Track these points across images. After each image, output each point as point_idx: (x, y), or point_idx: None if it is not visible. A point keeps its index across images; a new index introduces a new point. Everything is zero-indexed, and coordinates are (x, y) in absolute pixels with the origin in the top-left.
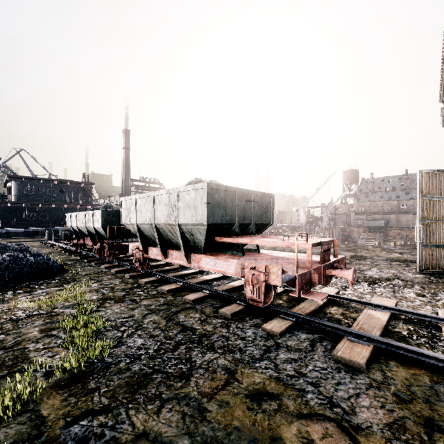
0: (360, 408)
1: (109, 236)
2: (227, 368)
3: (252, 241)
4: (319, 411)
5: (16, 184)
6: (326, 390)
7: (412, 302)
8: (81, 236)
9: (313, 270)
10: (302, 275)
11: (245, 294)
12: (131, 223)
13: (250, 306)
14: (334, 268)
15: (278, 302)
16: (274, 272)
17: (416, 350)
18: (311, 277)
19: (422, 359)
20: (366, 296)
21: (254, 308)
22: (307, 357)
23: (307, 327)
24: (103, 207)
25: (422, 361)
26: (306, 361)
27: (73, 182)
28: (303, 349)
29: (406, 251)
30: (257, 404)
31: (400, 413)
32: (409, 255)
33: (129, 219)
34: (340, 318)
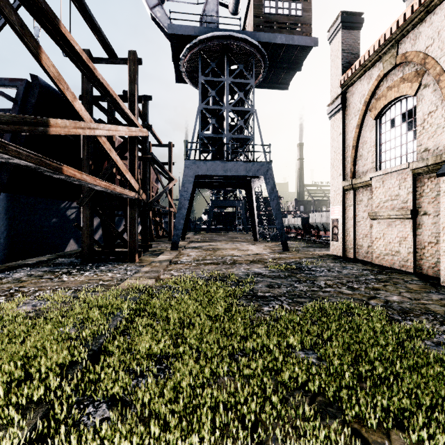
0: None
1: (303, 228)
2: None
3: None
4: None
5: (244, 201)
6: None
7: None
8: (289, 228)
9: None
10: None
11: None
12: (313, 223)
13: None
14: None
15: None
16: None
17: None
18: None
19: None
20: None
21: None
22: None
23: None
24: (298, 215)
25: None
26: None
27: None
28: None
29: None
30: None
31: None
32: None
33: (312, 221)
34: None
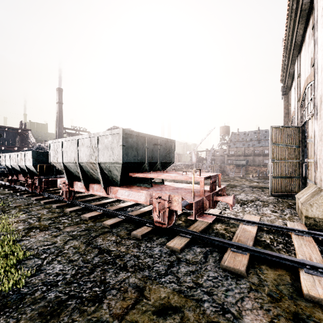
0: (245, 311)
1: (40, 173)
2: (137, 286)
3: (159, 175)
4: (214, 318)
5: None
6: (218, 298)
7: (269, 217)
8: (14, 173)
9: (205, 197)
10: (197, 202)
11: (153, 217)
12: (58, 162)
13: (157, 227)
14: (218, 195)
15: (178, 222)
16: (175, 200)
17: (279, 256)
18: (204, 203)
19: (284, 262)
20: (240, 214)
21: (160, 228)
22: (202, 268)
23: (201, 241)
24: (35, 148)
25: (283, 263)
26: (201, 272)
27: (11, 128)
28: (199, 262)
29: (260, 181)
30: (163, 320)
31: (275, 312)
32: (263, 183)
33: (56, 159)
34: (224, 232)
